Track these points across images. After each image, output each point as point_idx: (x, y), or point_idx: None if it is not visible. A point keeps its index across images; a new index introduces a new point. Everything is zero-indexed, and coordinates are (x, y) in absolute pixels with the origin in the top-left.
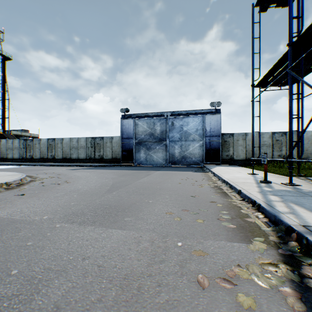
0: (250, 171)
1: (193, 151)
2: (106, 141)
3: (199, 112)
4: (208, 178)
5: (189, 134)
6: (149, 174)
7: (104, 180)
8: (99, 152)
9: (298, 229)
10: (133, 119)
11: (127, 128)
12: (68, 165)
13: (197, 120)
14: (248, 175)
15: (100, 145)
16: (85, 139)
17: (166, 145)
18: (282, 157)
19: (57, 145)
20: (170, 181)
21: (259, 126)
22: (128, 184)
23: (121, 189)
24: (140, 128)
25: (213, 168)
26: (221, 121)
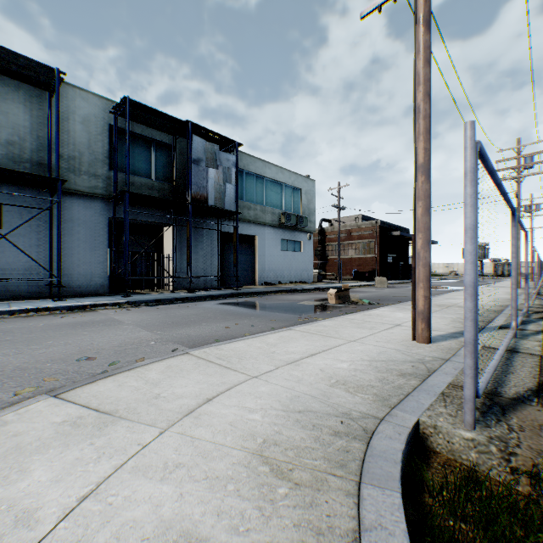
0: None
1: None
2: None
3: None
4: None
5: None
6: None
7: None
8: None
9: (90, 304)
10: None
11: None
12: None
13: None
14: None
15: None
16: None
17: None
18: None
19: None
20: None
21: None
22: None
23: None
24: None
25: None
26: None
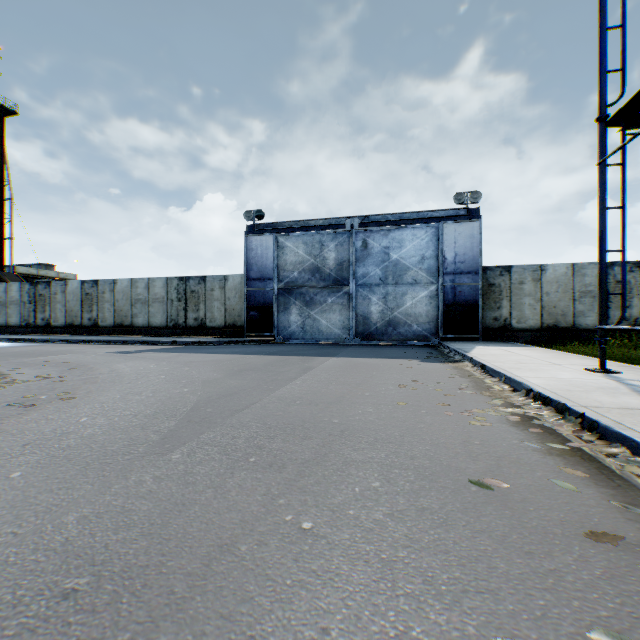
0: (582, 362)
1: (414, 308)
2: (212, 285)
3: (428, 218)
4: (476, 383)
5: (404, 268)
6: (310, 367)
7: (178, 390)
8: (196, 312)
9: None
10: (273, 234)
11: (259, 256)
12: (122, 341)
13: (424, 236)
14: (594, 374)
15: (198, 295)
16: (164, 282)
17: (350, 294)
18: (630, 323)
19: (103, 295)
20: (369, 395)
21: (622, 236)
22: (243, 405)
23: (210, 432)
24: (289, 257)
25: (470, 350)
26: (480, 236)
